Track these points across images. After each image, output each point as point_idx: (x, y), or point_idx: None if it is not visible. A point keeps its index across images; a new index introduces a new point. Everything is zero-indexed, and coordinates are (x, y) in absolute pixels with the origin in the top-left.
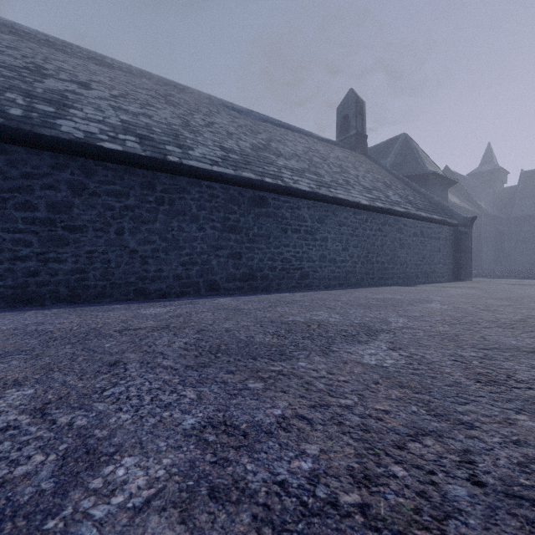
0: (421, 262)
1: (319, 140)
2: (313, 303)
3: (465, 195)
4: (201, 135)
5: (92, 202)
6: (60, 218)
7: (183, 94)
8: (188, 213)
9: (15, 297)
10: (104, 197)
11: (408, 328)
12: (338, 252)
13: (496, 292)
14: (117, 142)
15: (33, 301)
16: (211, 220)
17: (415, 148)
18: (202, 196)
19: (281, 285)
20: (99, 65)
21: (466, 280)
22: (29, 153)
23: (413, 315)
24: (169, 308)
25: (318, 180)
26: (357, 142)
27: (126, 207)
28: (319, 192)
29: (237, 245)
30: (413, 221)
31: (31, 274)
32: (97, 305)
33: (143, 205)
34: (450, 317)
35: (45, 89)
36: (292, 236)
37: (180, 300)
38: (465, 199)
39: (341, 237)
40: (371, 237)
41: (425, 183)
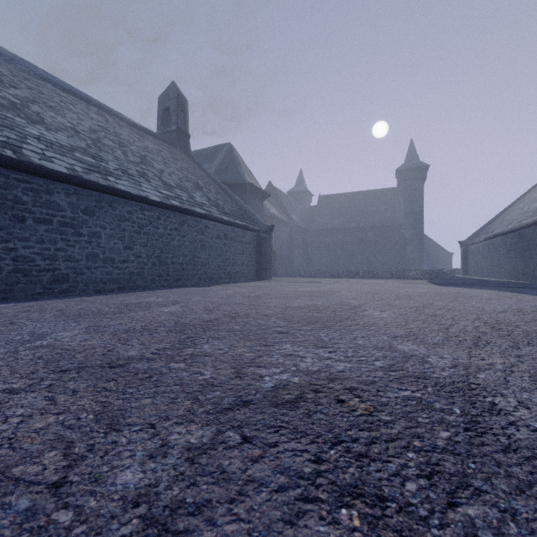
0: (225, 264)
1: (129, 125)
2: (3, 318)
3: (282, 208)
4: None
5: None
6: None
7: None
8: None
9: None
10: None
11: (38, 348)
12: (119, 251)
13: (261, 290)
14: None
15: None
16: None
17: (238, 159)
18: None
19: (12, 292)
20: None
21: (266, 279)
22: None
23: (107, 324)
24: None
25: (93, 164)
26: (178, 139)
27: None
28: (84, 177)
29: None
30: (216, 224)
31: None
32: None
33: None
34: (147, 322)
35: None
36: (35, 227)
37: None
38: (282, 211)
39: (122, 234)
40: (165, 237)
41: (244, 192)
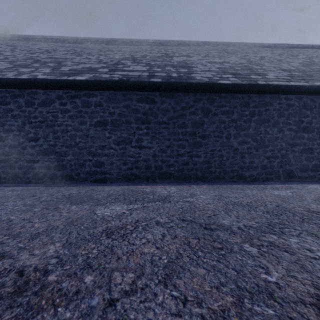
0: None
1: None
2: None
3: None
4: (263, 65)
5: (213, 119)
6: (198, 131)
7: (230, 47)
8: (271, 120)
9: (178, 176)
10: (220, 115)
11: None
12: None
13: None
14: (225, 79)
15: (186, 179)
16: (287, 124)
17: None
18: (281, 106)
19: None
20: (184, 46)
21: None
22: (184, 95)
23: None
24: (287, 191)
25: None
26: None
27: (231, 120)
28: None
29: (309, 142)
30: None
31: (185, 164)
32: (221, 184)
33: (241, 118)
34: None
35: (177, 62)
36: None
37: (272, 184)
38: None
39: None
40: None
41: None
